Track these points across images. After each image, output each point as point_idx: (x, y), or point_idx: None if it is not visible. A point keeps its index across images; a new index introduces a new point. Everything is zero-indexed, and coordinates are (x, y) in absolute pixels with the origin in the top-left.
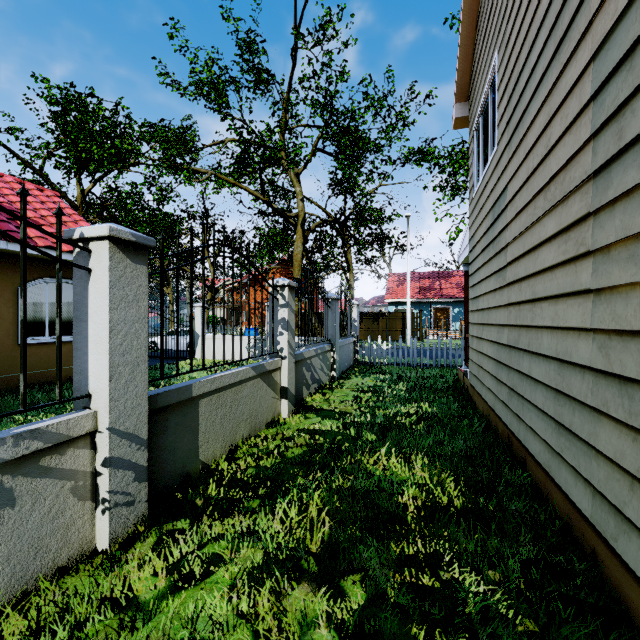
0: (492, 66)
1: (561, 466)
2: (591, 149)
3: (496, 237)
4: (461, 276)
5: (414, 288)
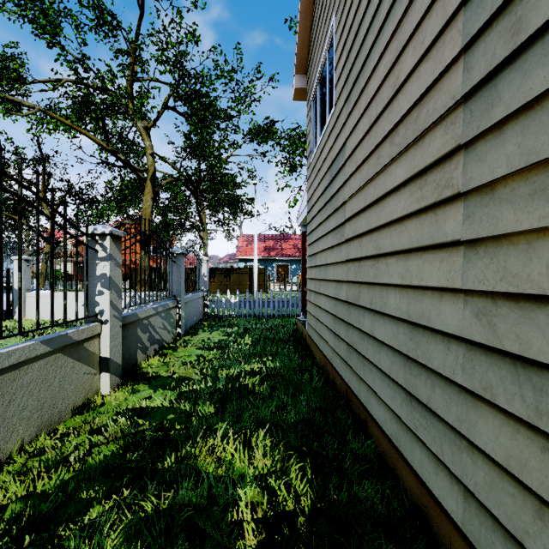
0: (330, 30)
1: (414, 444)
2: (461, 67)
3: (334, 195)
4: (297, 239)
5: (260, 247)
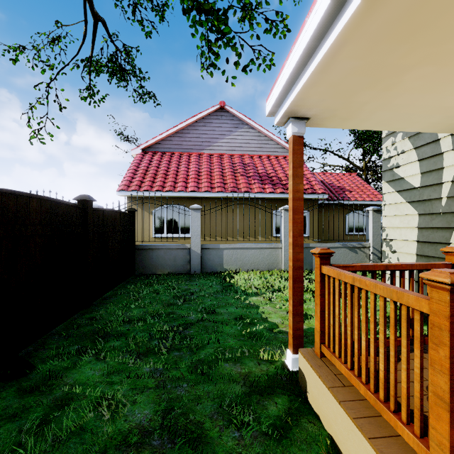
0: None
1: None
2: None
3: None
4: None
5: None
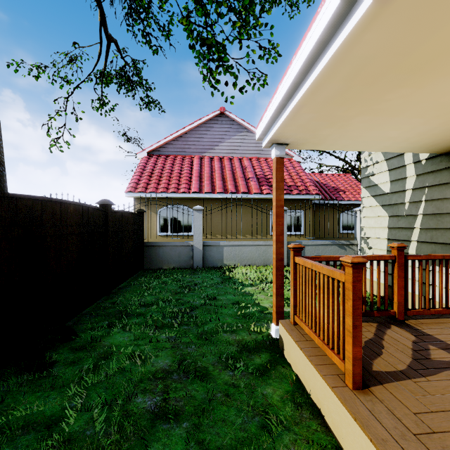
0: None
1: None
2: None
3: None
4: None
5: None
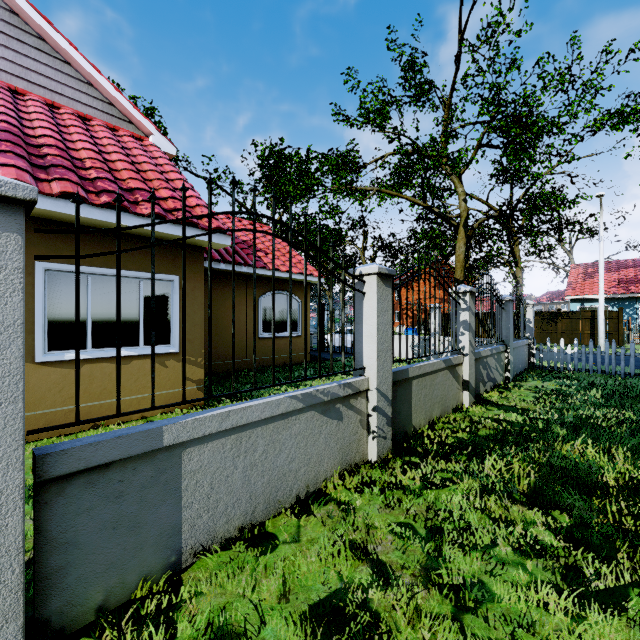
0: None
1: None
2: None
3: None
4: None
5: (609, 281)
